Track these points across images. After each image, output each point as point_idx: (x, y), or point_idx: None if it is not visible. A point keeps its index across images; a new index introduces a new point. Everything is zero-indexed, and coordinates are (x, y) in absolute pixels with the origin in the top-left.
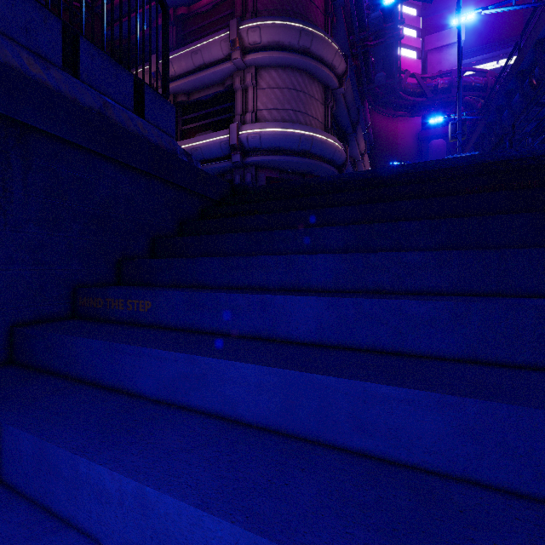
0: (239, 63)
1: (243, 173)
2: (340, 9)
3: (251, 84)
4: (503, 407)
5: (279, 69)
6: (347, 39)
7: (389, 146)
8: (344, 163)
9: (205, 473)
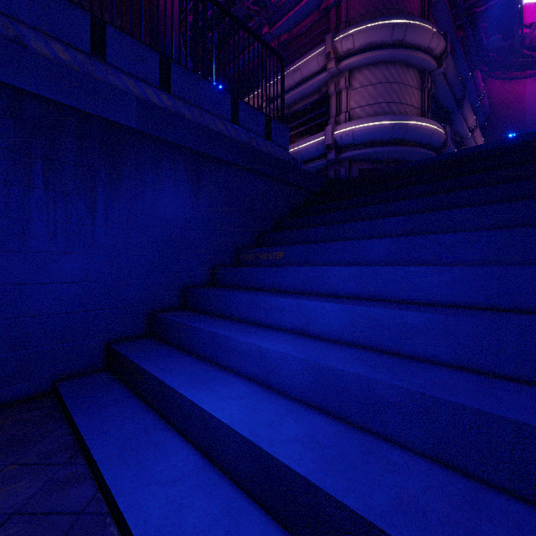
0: (334, 71)
1: (337, 168)
2: None
3: (345, 87)
4: (471, 268)
5: (372, 67)
6: (449, 13)
7: (512, 113)
8: (443, 144)
9: (325, 300)
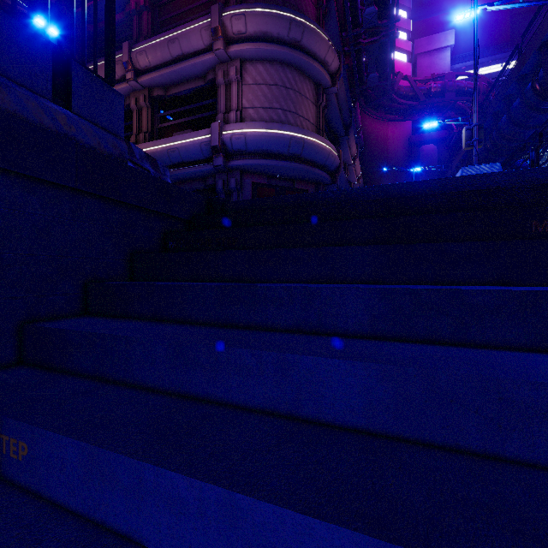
0: (222, 55)
1: (227, 178)
2: (332, 2)
3: (235, 79)
4: None
5: (267, 63)
6: (340, 36)
7: (380, 150)
8: (337, 168)
9: None
